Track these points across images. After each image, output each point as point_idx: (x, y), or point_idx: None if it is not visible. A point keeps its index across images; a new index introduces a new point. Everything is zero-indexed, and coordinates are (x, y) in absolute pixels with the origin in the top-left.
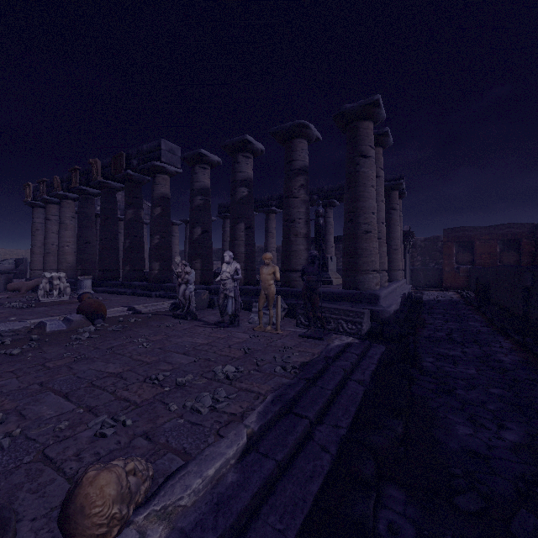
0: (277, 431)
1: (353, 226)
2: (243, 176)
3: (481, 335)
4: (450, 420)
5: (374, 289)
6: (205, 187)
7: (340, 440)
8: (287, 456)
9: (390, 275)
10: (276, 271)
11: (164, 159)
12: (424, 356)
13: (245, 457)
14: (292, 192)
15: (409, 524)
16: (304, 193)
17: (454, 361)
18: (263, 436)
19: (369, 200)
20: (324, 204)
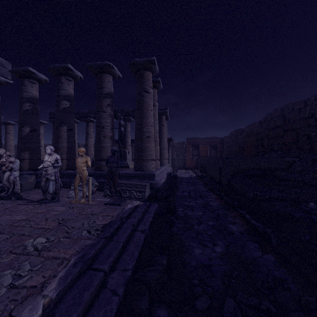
0: (76, 290)
1: (140, 133)
2: (65, 92)
3: (203, 192)
4: (191, 246)
5: (152, 170)
6: (33, 96)
7: (126, 283)
8: (81, 312)
9: (161, 162)
10: (88, 161)
11: None
12: (178, 208)
13: None
14: (102, 108)
15: None
16: (110, 110)
17: (192, 209)
18: (61, 300)
19: (149, 118)
20: (124, 119)
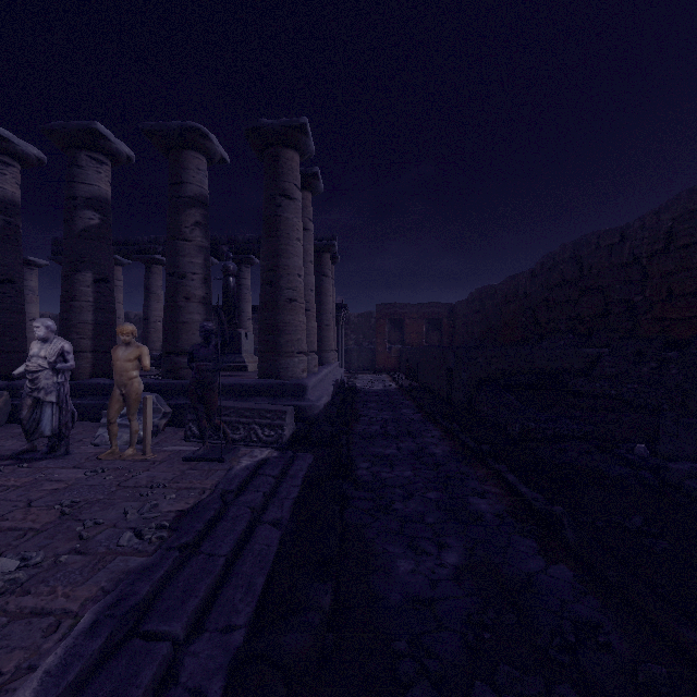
0: None
1: (273, 291)
2: (90, 191)
3: (414, 425)
4: (390, 554)
5: (301, 377)
6: (6, 197)
7: (229, 668)
8: None
9: (321, 357)
10: (144, 356)
11: None
12: (358, 462)
13: None
14: (182, 230)
15: None
16: (202, 236)
17: (390, 463)
18: None
19: (294, 257)
20: (237, 260)
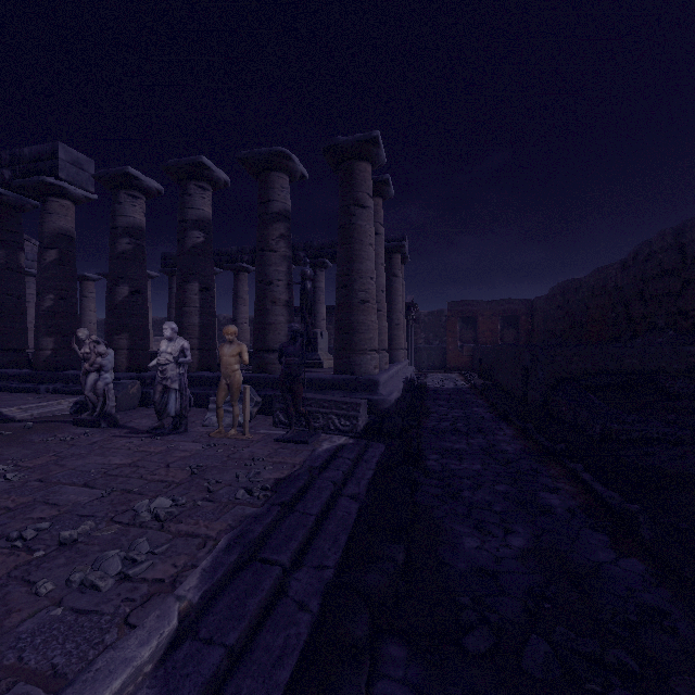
0: (232, 595)
1: (347, 293)
2: (197, 214)
3: (485, 423)
4: (457, 532)
5: (373, 373)
6: (136, 224)
7: (325, 590)
8: (244, 632)
9: (391, 355)
10: (244, 352)
11: (63, 174)
12: (428, 453)
13: (174, 653)
14: (269, 243)
15: (412, 694)
16: (285, 247)
17: (459, 456)
18: (208, 608)
19: (367, 261)
20: (313, 264)
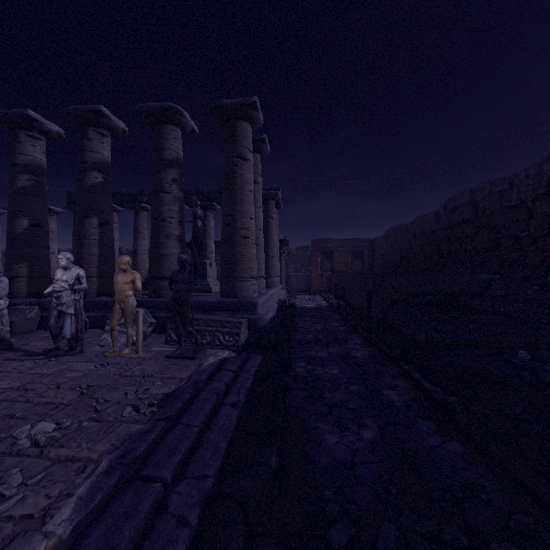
0: (109, 521)
1: (231, 230)
2: (96, 157)
3: (340, 334)
4: (321, 430)
5: (252, 297)
6: (36, 163)
7: (204, 502)
8: None
9: (268, 281)
10: (137, 279)
11: None
12: (297, 362)
13: None
14: (163, 185)
15: None
16: (178, 189)
17: (321, 363)
18: (80, 541)
19: (247, 204)
20: (203, 206)
